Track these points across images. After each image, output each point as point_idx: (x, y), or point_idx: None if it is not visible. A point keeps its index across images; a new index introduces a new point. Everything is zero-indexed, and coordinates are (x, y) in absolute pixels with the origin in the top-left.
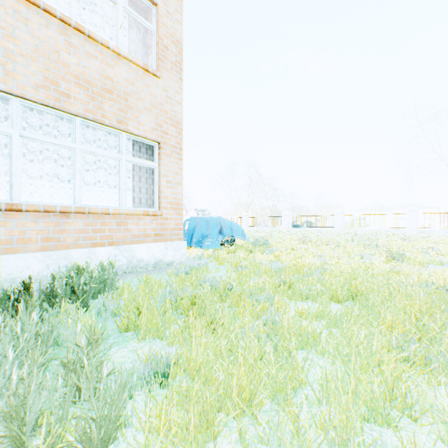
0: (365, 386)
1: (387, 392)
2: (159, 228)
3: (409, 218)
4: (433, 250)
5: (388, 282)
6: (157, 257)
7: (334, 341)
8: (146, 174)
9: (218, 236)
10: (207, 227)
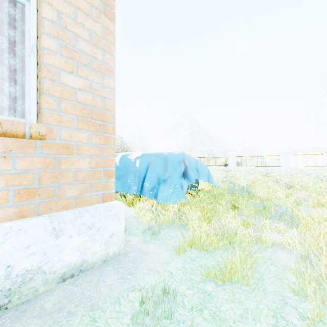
0: None
1: None
2: (40, 174)
3: None
4: None
5: None
6: (17, 267)
7: None
8: (11, 30)
9: (181, 181)
10: (165, 168)
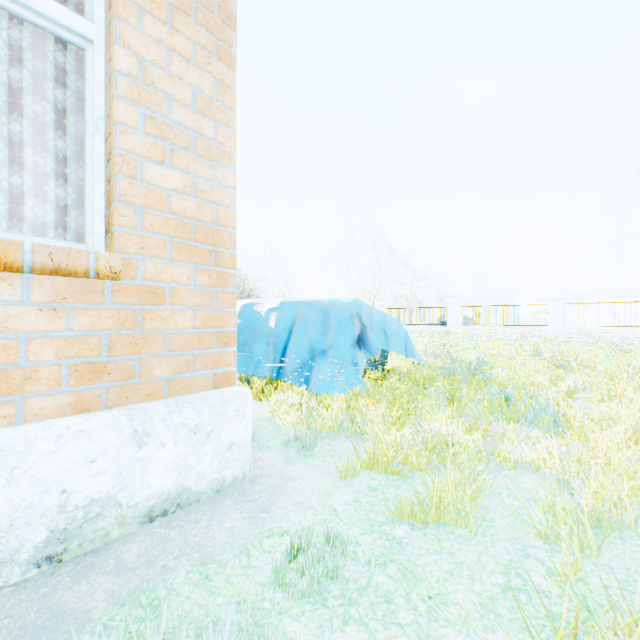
0: None
1: None
2: (111, 339)
3: None
4: None
5: None
6: (78, 494)
7: None
8: (58, 90)
9: (354, 352)
10: (324, 329)
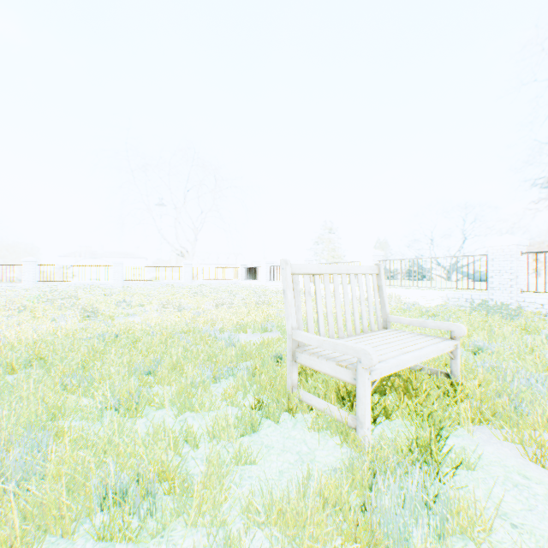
0: (29, 415)
1: (47, 413)
2: None
3: (116, 270)
4: (127, 304)
5: (74, 340)
6: None
7: (4, 401)
8: None
9: None
10: None
